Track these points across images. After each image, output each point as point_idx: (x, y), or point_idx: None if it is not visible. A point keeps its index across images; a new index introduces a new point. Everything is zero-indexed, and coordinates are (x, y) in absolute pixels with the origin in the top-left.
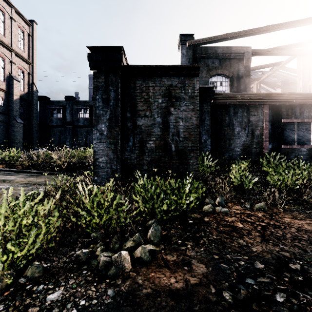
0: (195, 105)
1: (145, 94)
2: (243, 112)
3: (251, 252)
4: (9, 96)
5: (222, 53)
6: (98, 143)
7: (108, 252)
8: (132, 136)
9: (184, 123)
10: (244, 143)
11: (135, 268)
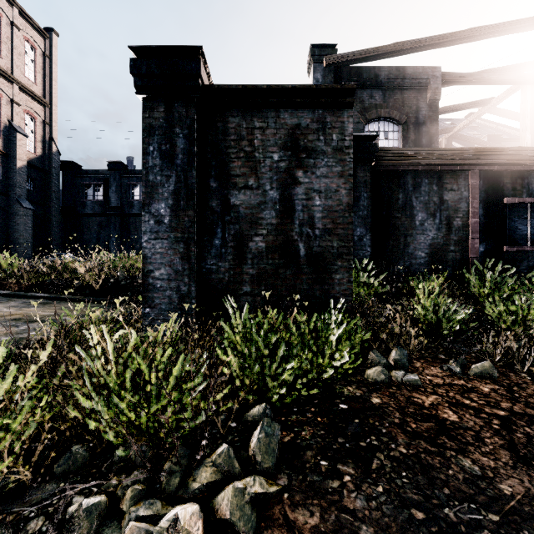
0: (345, 165)
1: (245, 144)
2: (431, 185)
3: (501, 500)
4: (8, 162)
5: (388, 80)
6: (153, 239)
7: (150, 503)
8: (221, 227)
9: (323, 200)
10: (434, 242)
11: None
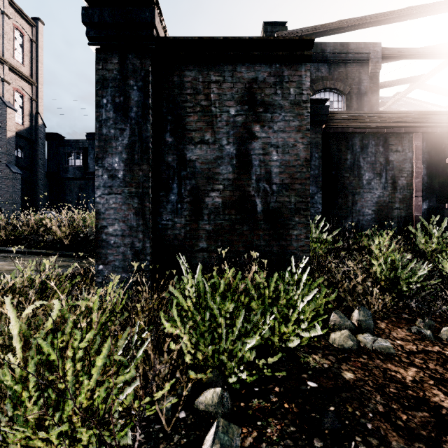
0: (302, 120)
1: (202, 98)
2: (377, 146)
3: None
4: None
5: (333, 54)
6: (106, 194)
7: None
8: (177, 182)
9: (280, 155)
10: (380, 199)
11: None
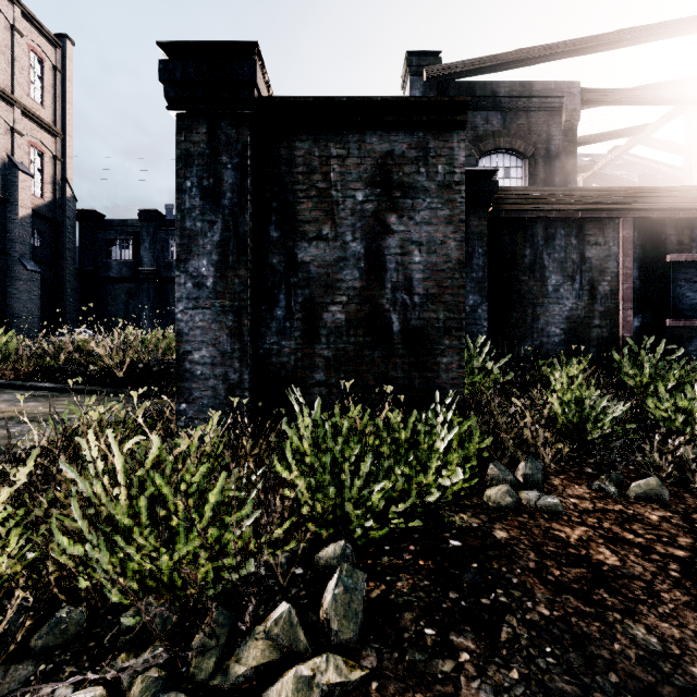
0: (454, 208)
1: (318, 179)
2: (568, 237)
3: None
4: (7, 210)
5: (510, 99)
6: (191, 309)
7: None
8: (285, 292)
9: (424, 255)
10: (572, 313)
11: None
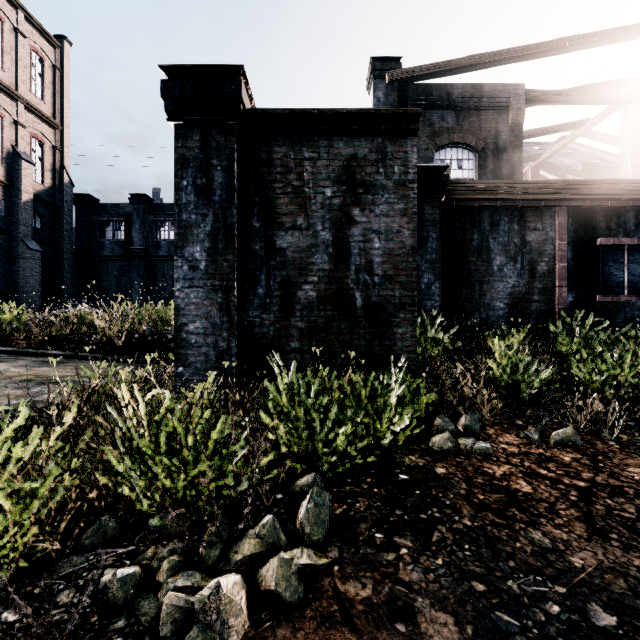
0: (408, 202)
1: (293, 178)
2: (511, 224)
3: (570, 572)
4: (11, 195)
5: (462, 99)
6: (187, 288)
7: (189, 575)
8: (266, 274)
9: (383, 242)
10: (514, 290)
11: (258, 630)
